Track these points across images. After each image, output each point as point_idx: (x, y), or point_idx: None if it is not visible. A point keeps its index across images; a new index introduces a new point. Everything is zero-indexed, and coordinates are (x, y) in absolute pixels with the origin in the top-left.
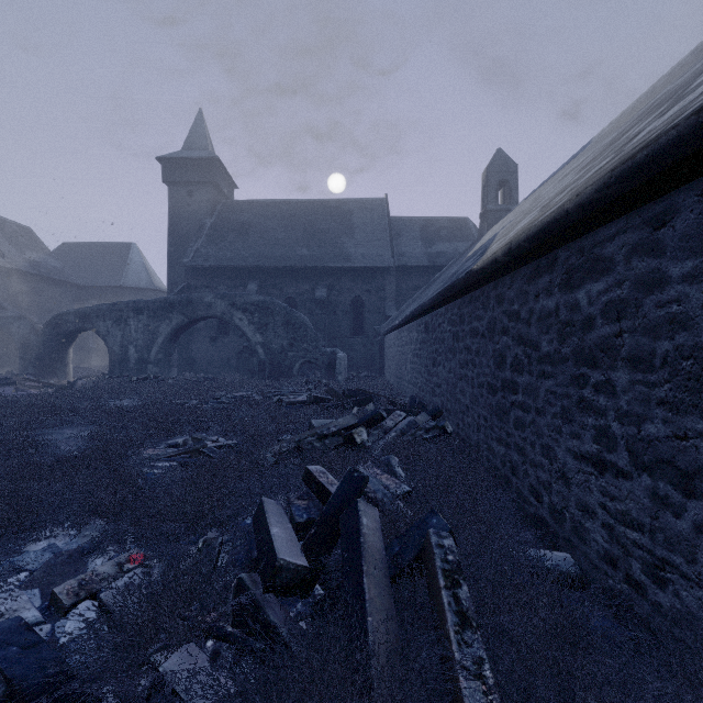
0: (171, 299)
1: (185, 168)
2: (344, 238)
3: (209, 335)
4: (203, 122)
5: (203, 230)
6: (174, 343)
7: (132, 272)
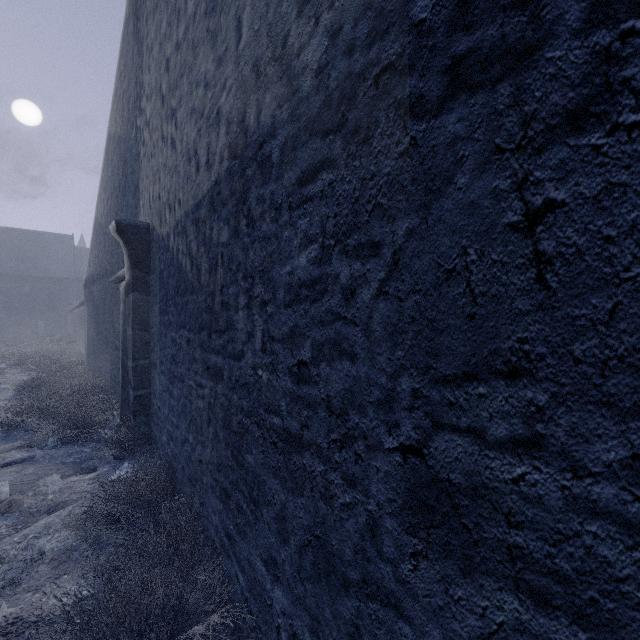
0: None
1: None
2: (42, 258)
3: None
4: None
5: None
6: None
7: None
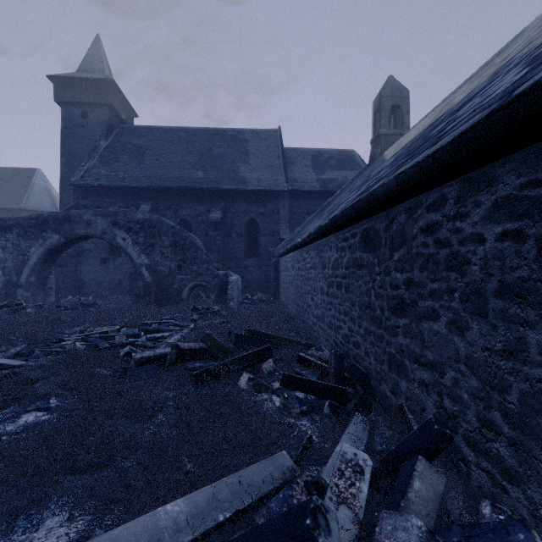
0: (45, 216)
1: (78, 89)
2: (239, 163)
3: (99, 256)
4: (100, 47)
5: (97, 150)
6: (50, 264)
7: (34, 196)
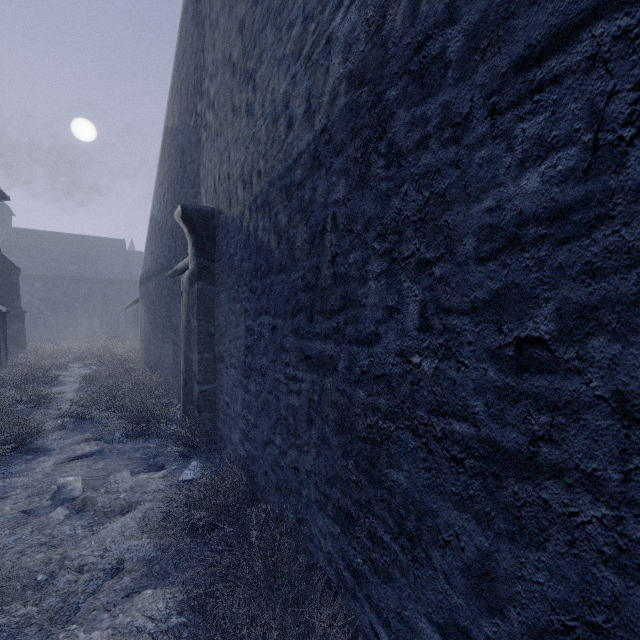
0: None
1: None
2: (98, 262)
3: None
4: None
5: None
6: None
7: None
